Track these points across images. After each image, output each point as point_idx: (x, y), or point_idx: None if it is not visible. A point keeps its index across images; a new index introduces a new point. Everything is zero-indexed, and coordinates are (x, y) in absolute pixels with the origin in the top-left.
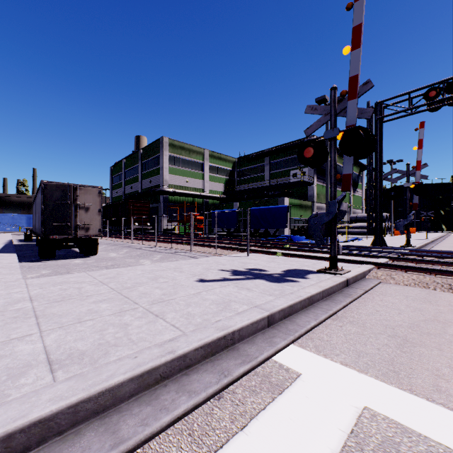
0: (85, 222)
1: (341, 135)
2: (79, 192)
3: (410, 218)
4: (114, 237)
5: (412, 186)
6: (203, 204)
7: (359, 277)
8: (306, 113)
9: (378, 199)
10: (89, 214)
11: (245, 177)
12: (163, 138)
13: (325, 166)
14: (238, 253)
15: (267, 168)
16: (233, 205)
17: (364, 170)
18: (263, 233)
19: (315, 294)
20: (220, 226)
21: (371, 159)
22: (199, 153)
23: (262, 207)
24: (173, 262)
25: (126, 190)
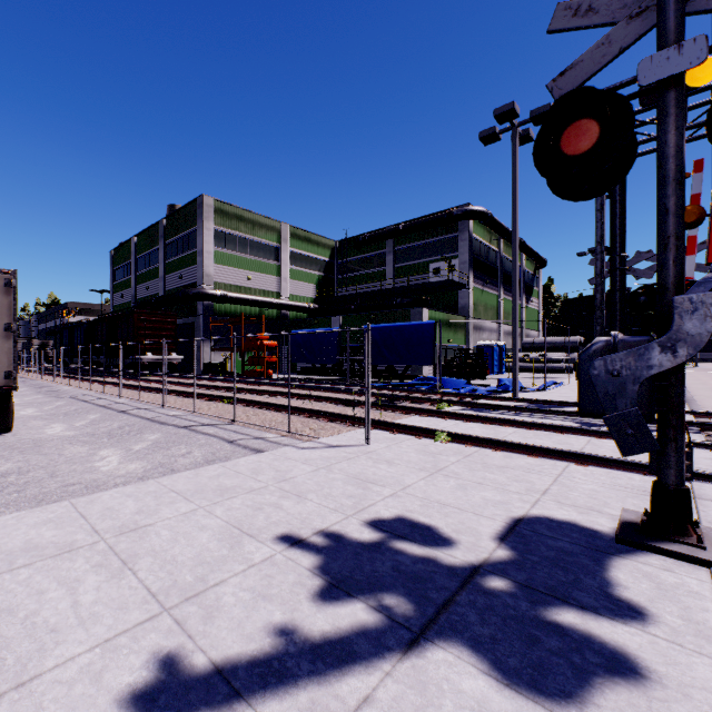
0: None
1: (708, 66)
2: None
3: None
4: (96, 381)
5: None
6: (278, 320)
7: None
8: (556, 30)
9: (618, 309)
10: None
11: (352, 273)
12: (204, 197)
13: (485, 258)
14: (343, 432)
15: (389, 258)
16: (332, 321)
17: (542, 267)
18: (385, 372)
19: None
20: (307, 359)
21: (601, 232)
22: (271, 230)
23: (385, 325)
24: (144, 487)
25: (138, 293)
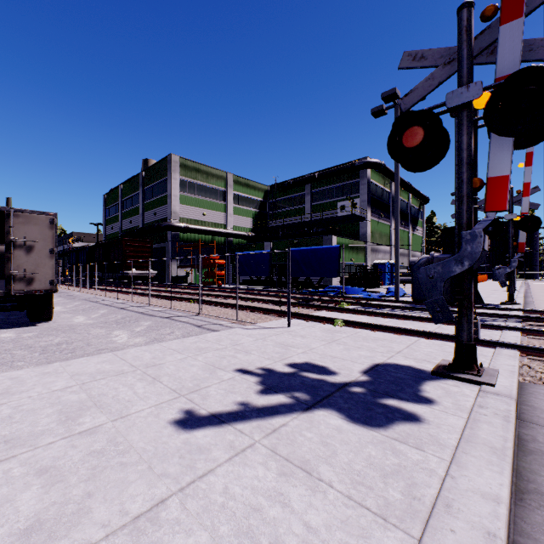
0: (25, 270)
1: (484, 98)
2: (15, 221)
3: (515, 263)
4: (98, 289)
5: (517, 219)
6: (225, 245)
7: (517, 386)
8: (403, 68)
9: None
10: (33, 257)
11: (279, 210)
12: (172, 156)
13: (380, 197)
14: (273, 320)
15: (307, 198)
16: (265, 246)
17: (425, 203)
18: (304, 283)
19: (509, 498)
20: (247, 273)
21: None
22: (220, 178)
23: (304, 248)
24: (152, 347)
25: (124, 225)
